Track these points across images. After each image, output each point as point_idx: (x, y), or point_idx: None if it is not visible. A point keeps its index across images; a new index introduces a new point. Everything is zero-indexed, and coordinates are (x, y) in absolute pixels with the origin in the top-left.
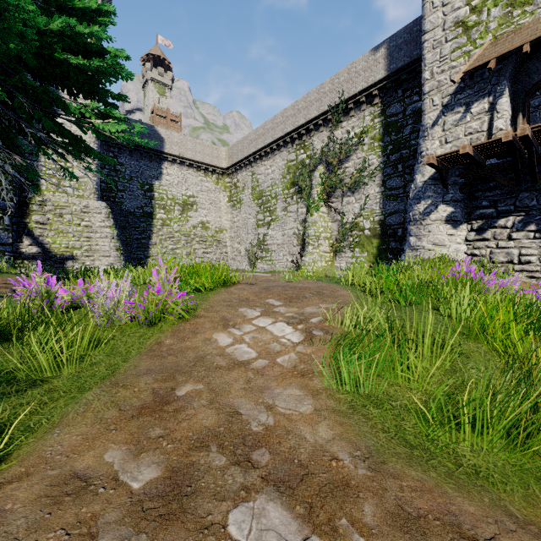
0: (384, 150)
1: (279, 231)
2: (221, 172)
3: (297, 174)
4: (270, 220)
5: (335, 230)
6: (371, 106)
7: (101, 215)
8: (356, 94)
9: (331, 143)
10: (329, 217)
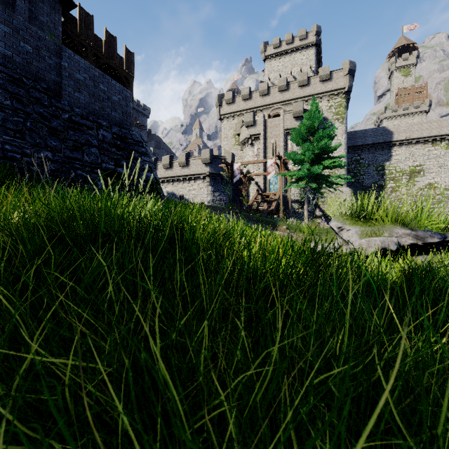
0: None
1: None
2: None
3: None
4: None
5: None
6: None
7: (347, 195)
8: None
9: None
10: None
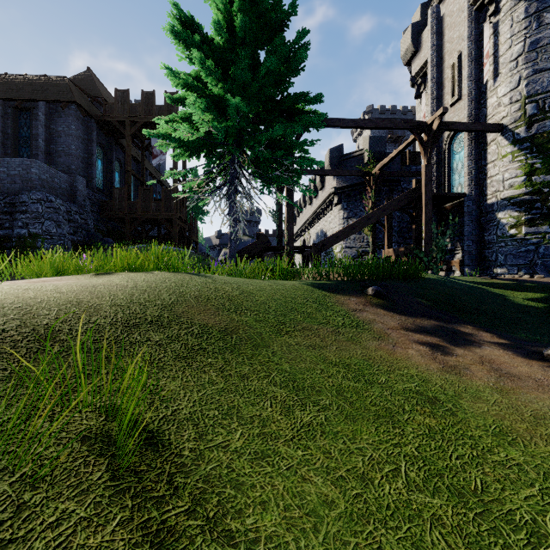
0: None
1: None
2: None
3: None
4: None
5: None
6: None
7: None
8: None
9: None
10: None
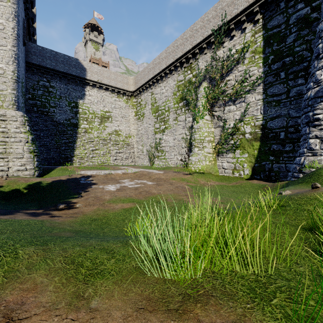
0: (265, 60)
1: (171, 136)
2: (130, 95)
3: (185, 91)
4: (164, 128)
5: (217, 134)
6: (252, 23)
7: (16, 123)
8: (237, 14)
9: (214, 62)
10: (212, 124)
